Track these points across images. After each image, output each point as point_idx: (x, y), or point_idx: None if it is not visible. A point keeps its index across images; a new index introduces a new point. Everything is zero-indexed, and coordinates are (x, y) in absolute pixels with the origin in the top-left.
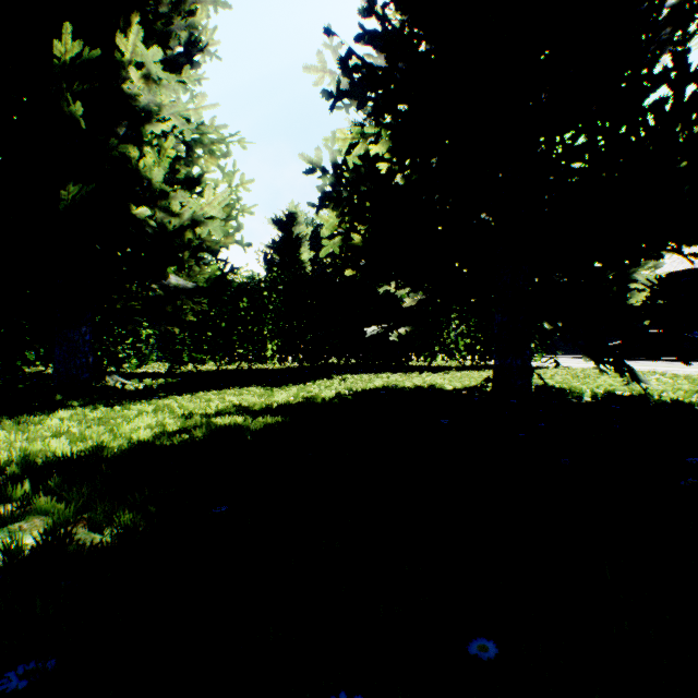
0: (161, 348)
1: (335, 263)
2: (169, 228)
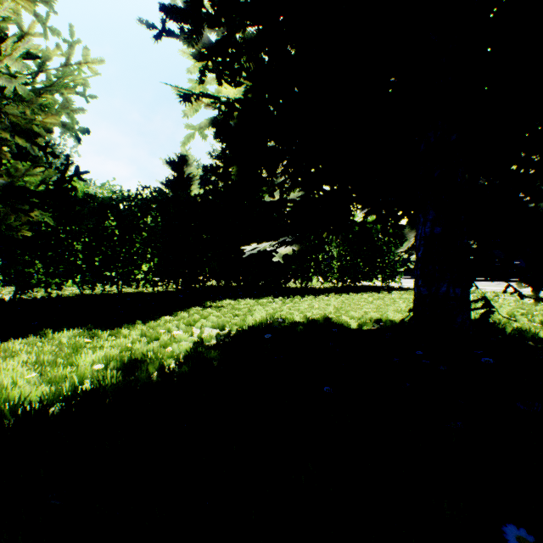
0: (3, 271)
1: (216, 189)
2: None
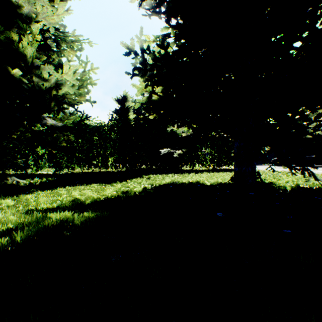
0: (50, 160)
1: (145, 118)
2: (42, 88)
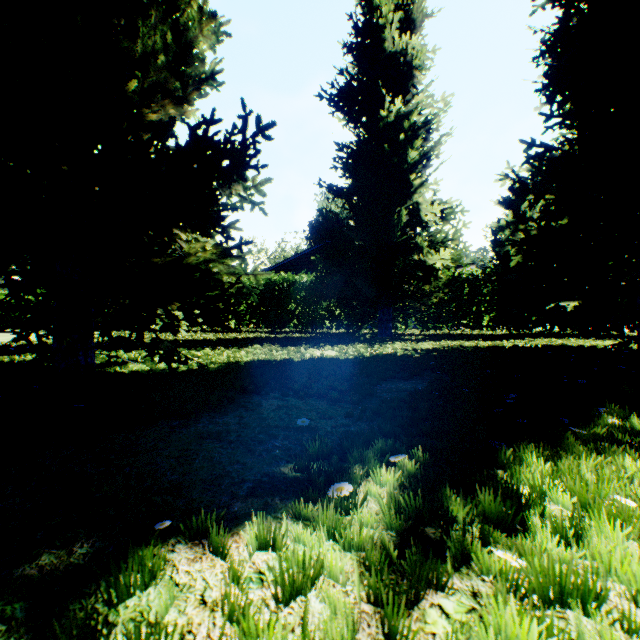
0: (416, 320)
1: None
2: (427, 264)
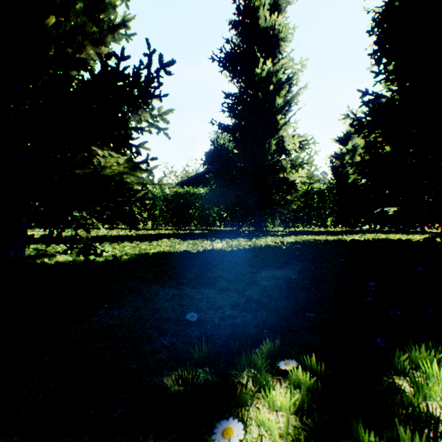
0: (281, 221)
1: None
2: (289, 180)
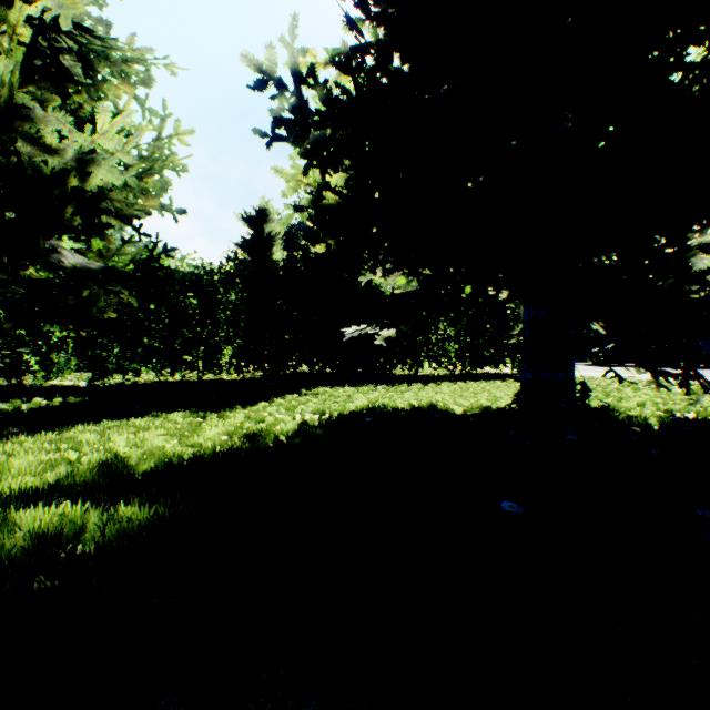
0: (79, 354)
1: (307, 256)
2: (45, 172)
